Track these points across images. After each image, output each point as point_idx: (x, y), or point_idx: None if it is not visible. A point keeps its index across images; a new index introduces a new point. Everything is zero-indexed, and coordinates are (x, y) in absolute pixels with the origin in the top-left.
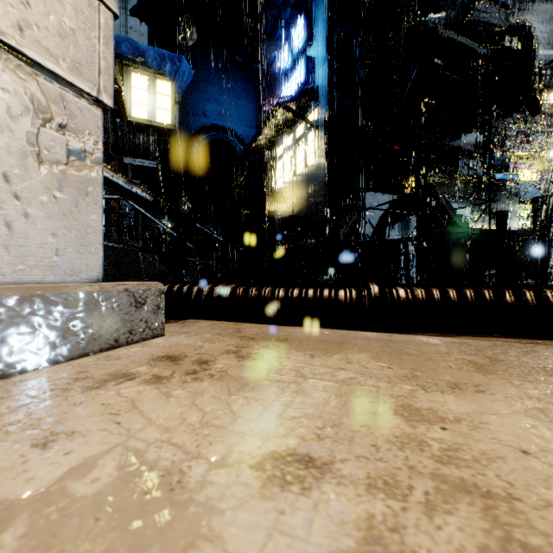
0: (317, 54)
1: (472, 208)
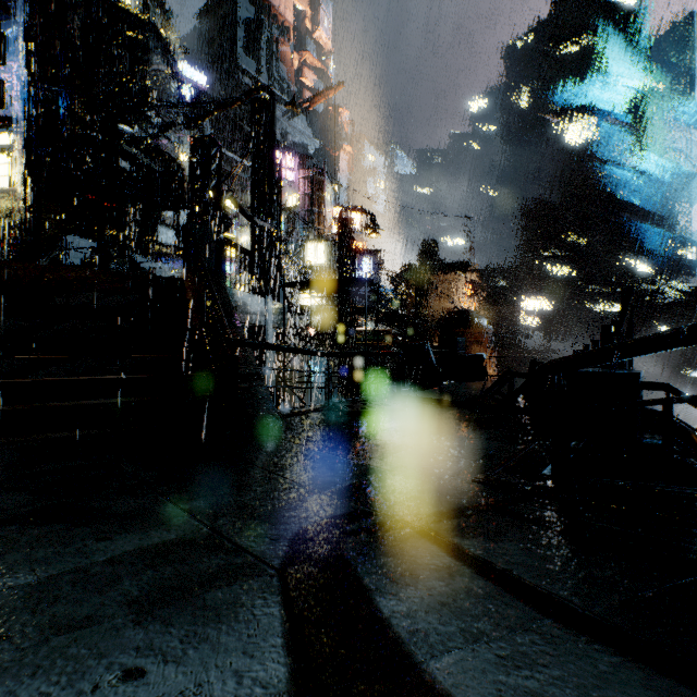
0: (10, 80)
1: (166, 266)
